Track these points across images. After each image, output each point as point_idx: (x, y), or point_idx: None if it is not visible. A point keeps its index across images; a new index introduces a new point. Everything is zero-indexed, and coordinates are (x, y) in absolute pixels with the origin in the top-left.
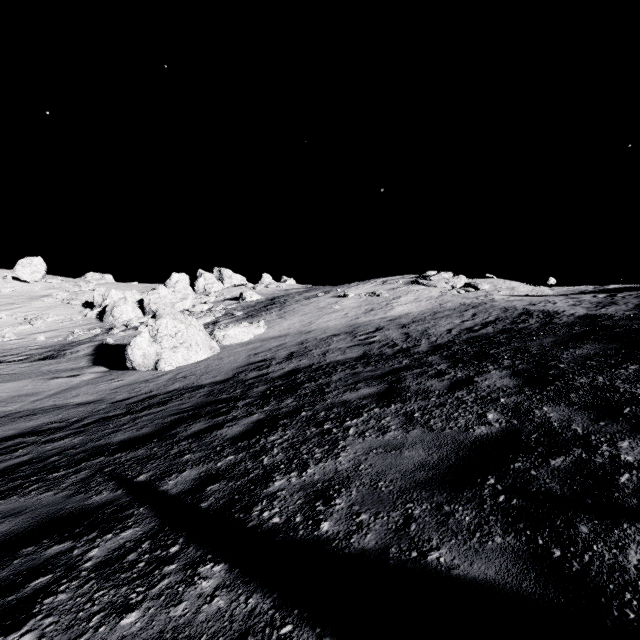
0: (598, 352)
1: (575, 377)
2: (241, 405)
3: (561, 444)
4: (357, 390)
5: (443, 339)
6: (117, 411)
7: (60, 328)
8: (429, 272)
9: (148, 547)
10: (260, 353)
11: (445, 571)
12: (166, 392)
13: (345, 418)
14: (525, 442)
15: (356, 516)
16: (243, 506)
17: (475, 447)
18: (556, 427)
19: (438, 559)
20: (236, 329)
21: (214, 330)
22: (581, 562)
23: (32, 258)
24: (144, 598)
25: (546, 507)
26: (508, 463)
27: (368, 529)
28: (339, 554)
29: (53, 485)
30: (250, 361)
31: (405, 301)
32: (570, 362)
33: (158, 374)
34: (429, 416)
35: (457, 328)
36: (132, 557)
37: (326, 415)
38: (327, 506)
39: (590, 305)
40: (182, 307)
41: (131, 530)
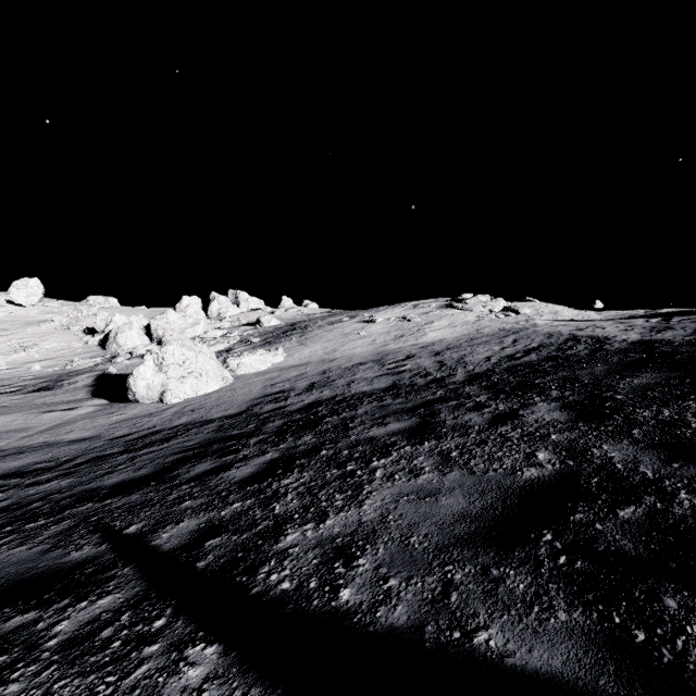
0: (659, 381)
1: (636, 410)
2: (253, 442)
3: (629, 490)
4: (385, 425)
5: (481, 368)
6: (114, 449)
7: (58, 356)
8: (465, 295)
9: (128, 620)
10: (278, 383)
11: (497, 660)
12: (171, 427)
13: (371, 458)
14: (585, 488)
15: (383, 581)
16: (247, 567)
17: (525, 494)
18: (620, 469)
19: (487, 642)
20: (252, 357)
21: (227, 358)
22: (673, 650)
23: (28, 279)
24: (114, 692)
25: (619, 572)
26: (567, 514)
27: (398, 599)
28: (362, 633)
29: (28, 538)
30: (266, 392)
31: (438, 326)
32: (628, 393)
33: (163, 407)
34: (469, 456)
35: (497, 355)
36: (107, 633)
37: (349, 454)
38: (348, 568)
39: (643, 330)
40: (193, 333)
41: (110, 597)
